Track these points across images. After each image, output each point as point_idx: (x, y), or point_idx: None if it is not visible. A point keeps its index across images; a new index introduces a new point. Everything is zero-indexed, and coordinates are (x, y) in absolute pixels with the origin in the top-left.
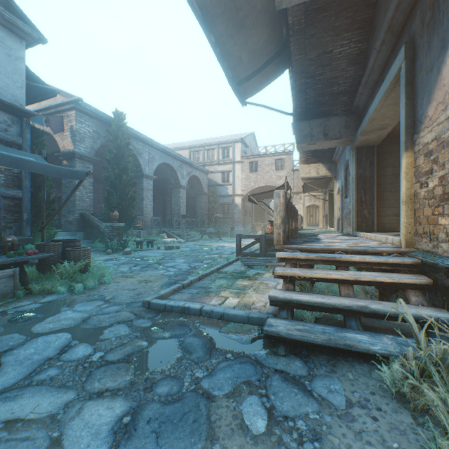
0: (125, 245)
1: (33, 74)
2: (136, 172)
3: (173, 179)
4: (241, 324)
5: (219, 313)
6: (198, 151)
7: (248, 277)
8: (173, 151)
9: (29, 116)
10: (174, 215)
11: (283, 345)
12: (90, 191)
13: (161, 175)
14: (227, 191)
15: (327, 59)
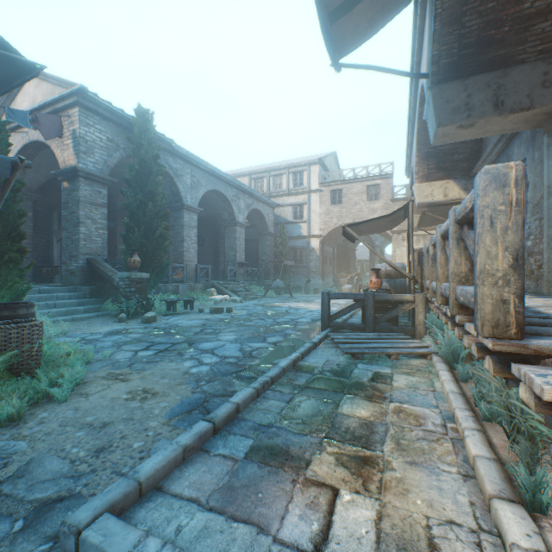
0: (149, 306)
1: None
2: (174, 203)
3: (227, 214)
4: None
5: None
6: (261, 178)
7: (361, 388)
8: (226, 175)
9: None
10: (228, 262)
11: None
12: (103, 226)
13: (211, 210)
14: (300, 231)
15: None
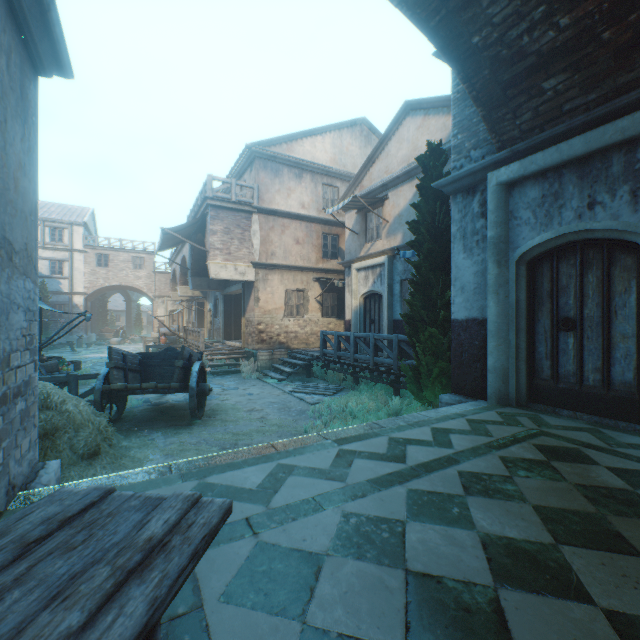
0: None
1: None
2: None
3: None
4: None
5: None
6: None
7: None
8: None
9: None
10: None
11: (216, 374)
12: None
13: None
14: (61, 287)
15: None
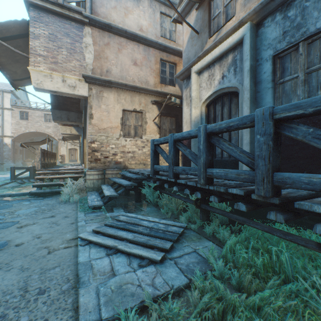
0: None
1: None
2: None
3: None
4: (20, 196)
5: (9, 195)
6: None
7: (22, 187)
8: None
9: None
10: None
11: (37, 196)
12: None
13: None
14: None
15: None
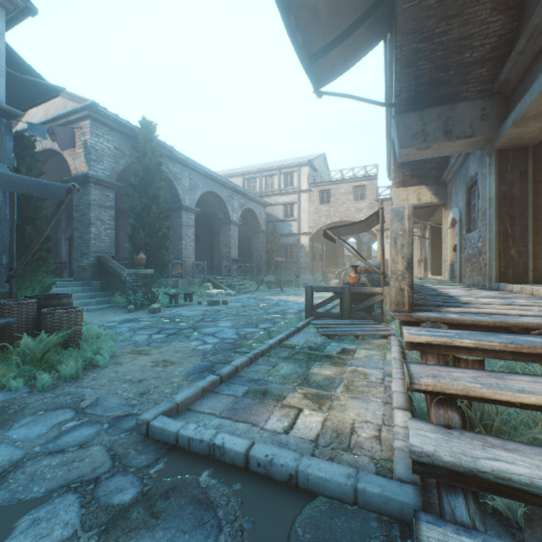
0: (154, 299)
1: (25, 64)
2: (173, 204)
3: (222, 213)
4: (339, 505)
5: (286, 470)
6: (253, 178)
7: (329, 358)
8: (221, 177)
9: (11, 116)
10: (223, 258)
11: None
12: (111, 227)
13: (206, 209)
14: (291, 229)
15: (457, 5)
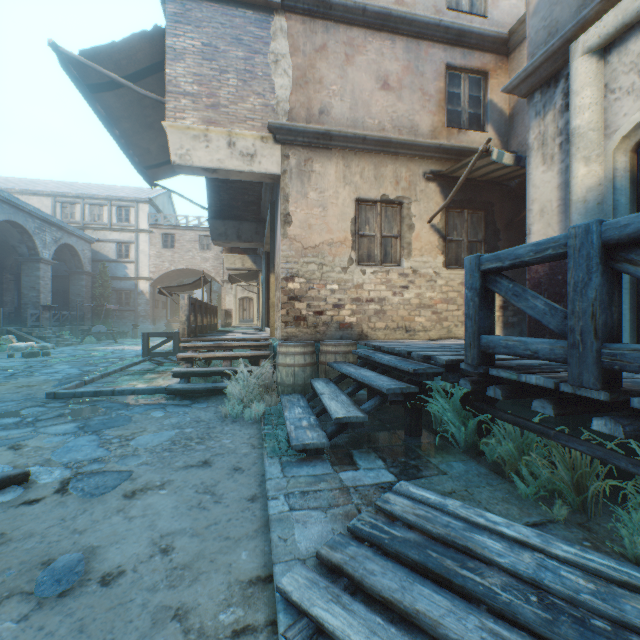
0: None
1: None
2: None
3: (26, 248)
4: (151, 395)
5: (131, 391)
6: (72, 203)
7: (157, 372)
8: (28, 204)
9: None
10: (27, 305)
11: (180, 396)
12: None
13: None
14: (127, 272)
15: None
